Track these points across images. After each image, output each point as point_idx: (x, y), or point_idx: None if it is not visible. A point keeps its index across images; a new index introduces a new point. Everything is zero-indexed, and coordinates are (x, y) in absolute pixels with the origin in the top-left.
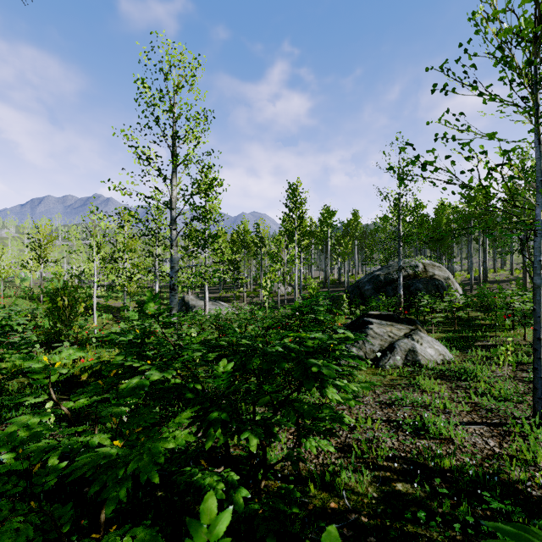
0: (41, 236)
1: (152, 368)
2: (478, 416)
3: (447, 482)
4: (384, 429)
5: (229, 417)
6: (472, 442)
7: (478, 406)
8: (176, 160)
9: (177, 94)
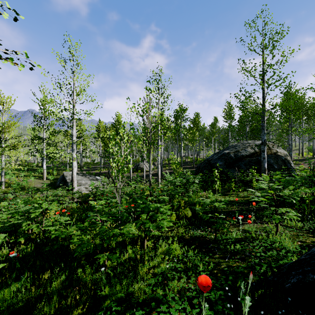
0: None
1: None
2: None
3: None
4: None
5: None
6: None
7: None
8: None
9: None
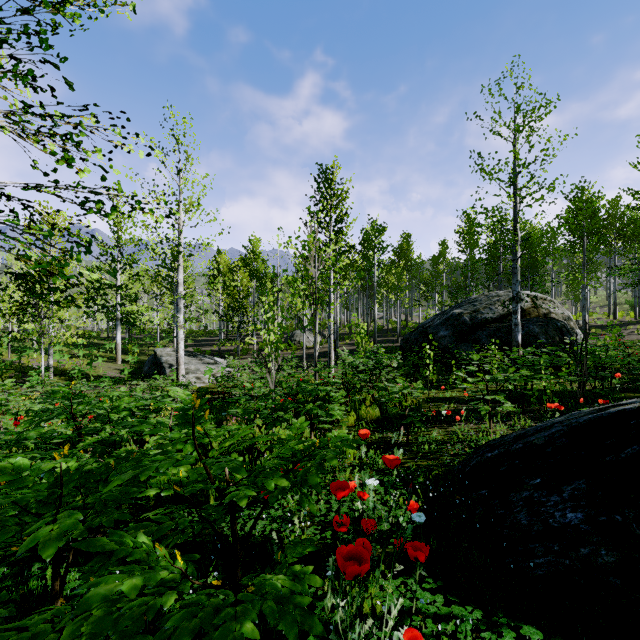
0: None
1: None
2: None
3: None
4: None
5: None
6: None
7: None
8: None
9: None
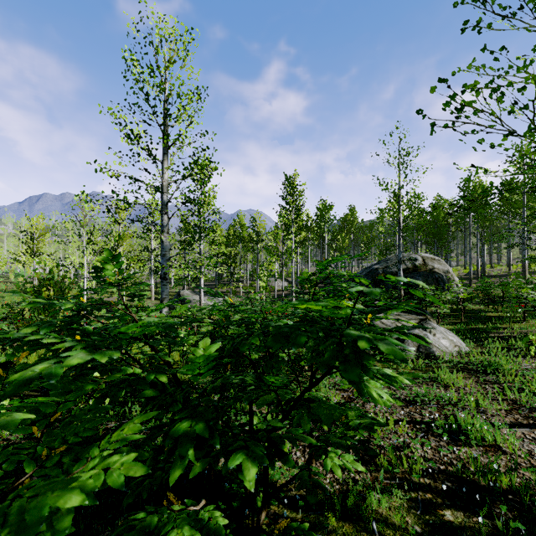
0: (34, 229)
1: (75, 346)
2: (521, 416)
3: (513, 509)
4: (411, 433)
5: (210, 429)
6: (526, 450)
7: (517, 404)
8: (167, 141)
9: (168, 69)
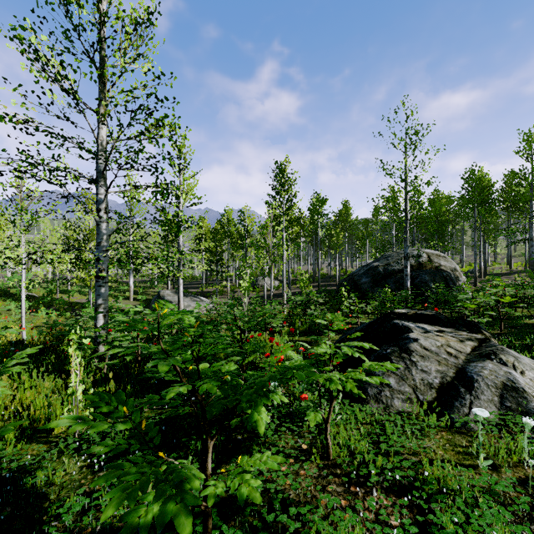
0: None
1: None
2: None
3: None
4: None
5: None
6: None
7: None
8: (103, 80)
9: None
